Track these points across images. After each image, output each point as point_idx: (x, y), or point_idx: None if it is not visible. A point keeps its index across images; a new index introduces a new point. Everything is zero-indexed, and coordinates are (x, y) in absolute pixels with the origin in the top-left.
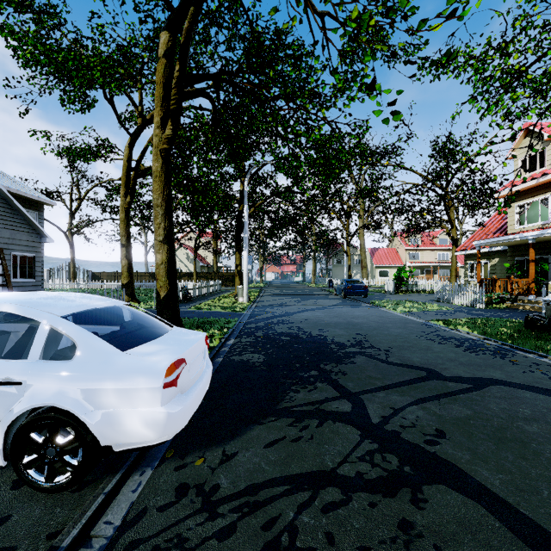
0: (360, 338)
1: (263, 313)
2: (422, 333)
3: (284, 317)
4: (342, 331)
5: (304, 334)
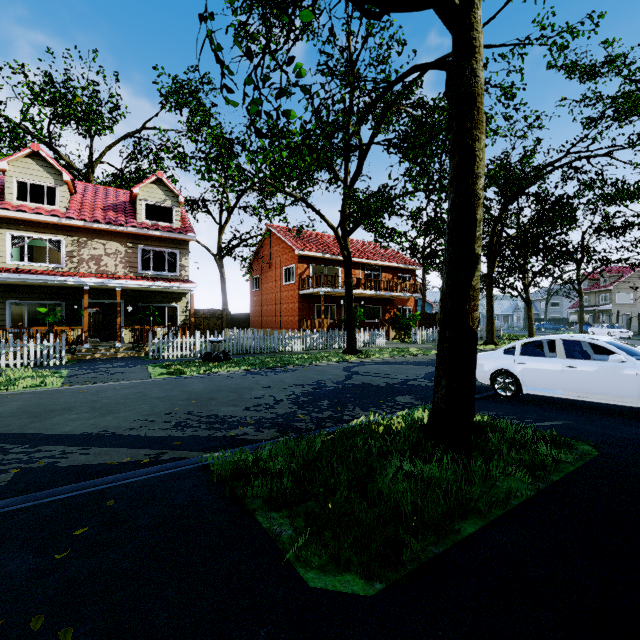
0: (289, 385)
1: (34, 470)
2: (241, 377)
3: (131, 432)
4: (258, 391)
5: (296, 399)
